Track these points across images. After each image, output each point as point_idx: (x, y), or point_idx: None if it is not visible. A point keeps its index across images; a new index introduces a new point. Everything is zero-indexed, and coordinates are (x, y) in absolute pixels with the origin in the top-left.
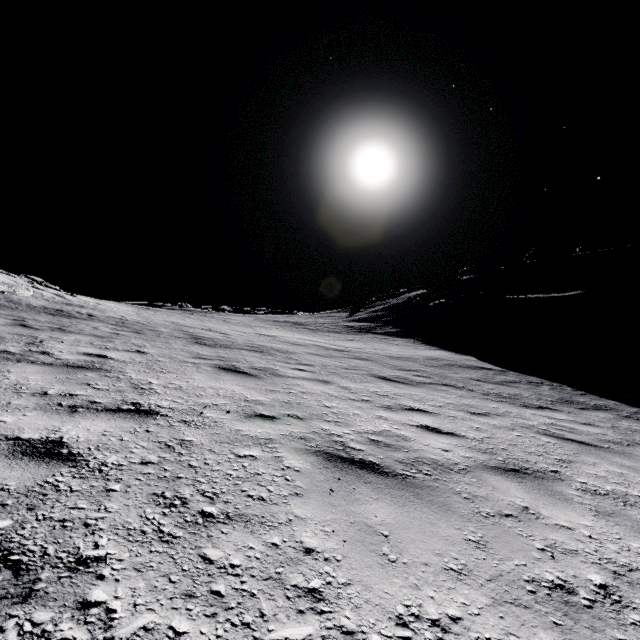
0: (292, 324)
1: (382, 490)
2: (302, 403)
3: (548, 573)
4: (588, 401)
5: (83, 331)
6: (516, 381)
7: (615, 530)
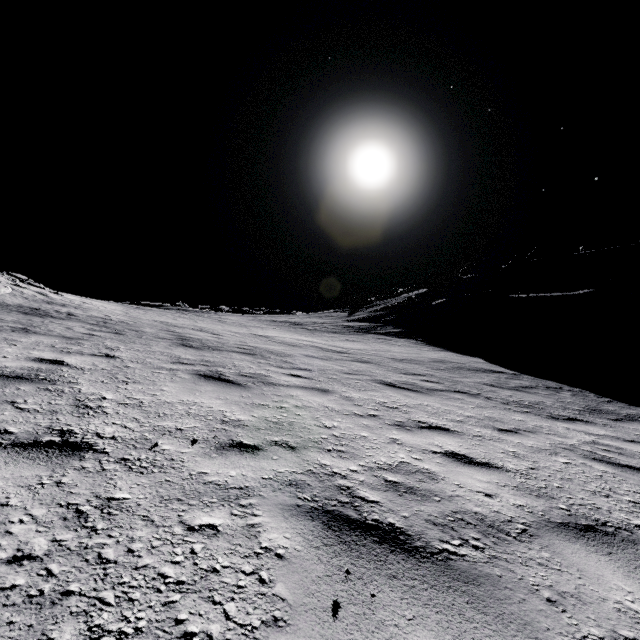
0: (290, 324)
1: (418, 594)
2: (295, 423)
3: None
4: (618, 410)
5: (51, 332)
6: (533, 386)
7: None
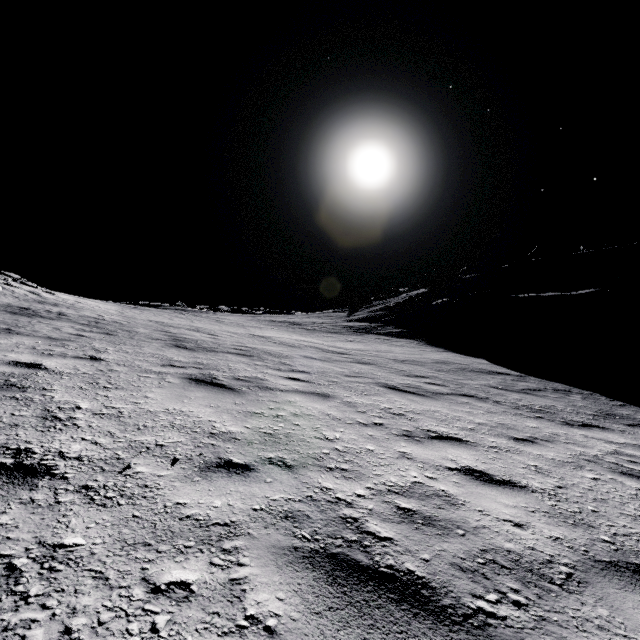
0: (289, 324)
1: None
2: (293, 434)
3: None
4: (633, 414)
5: (36, 332)
6: (541, 389)
7: None
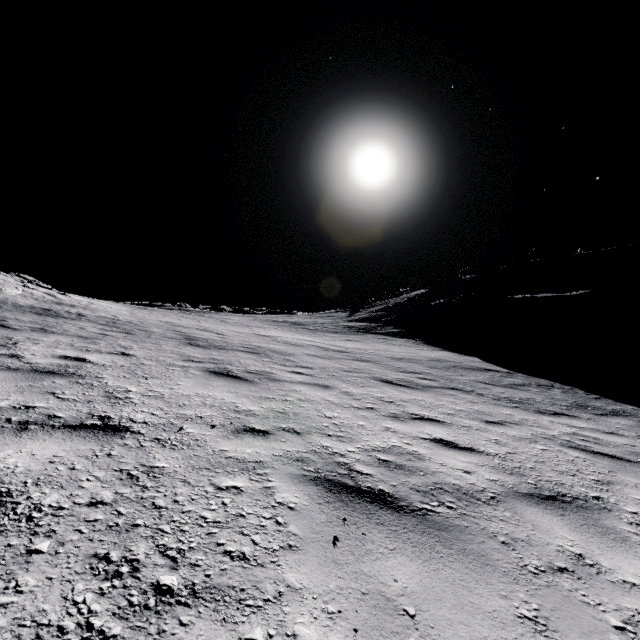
0: (291, 324)
1: (399, 535)
2: (300, 413)
3: None
4: (604, 406)
5: (67, 331)
6: (525, 384)
7: None
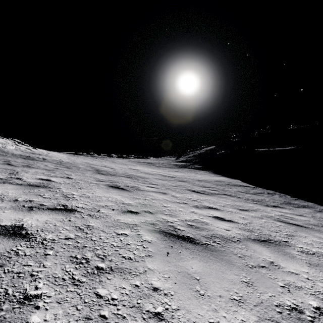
0: (147, 163)
1: (195, 253)
2: (152, 205)
3: (287, 301)
4: (299, 203)
5: (39, 167)
6: (261, 192)
7: (320, 274)
